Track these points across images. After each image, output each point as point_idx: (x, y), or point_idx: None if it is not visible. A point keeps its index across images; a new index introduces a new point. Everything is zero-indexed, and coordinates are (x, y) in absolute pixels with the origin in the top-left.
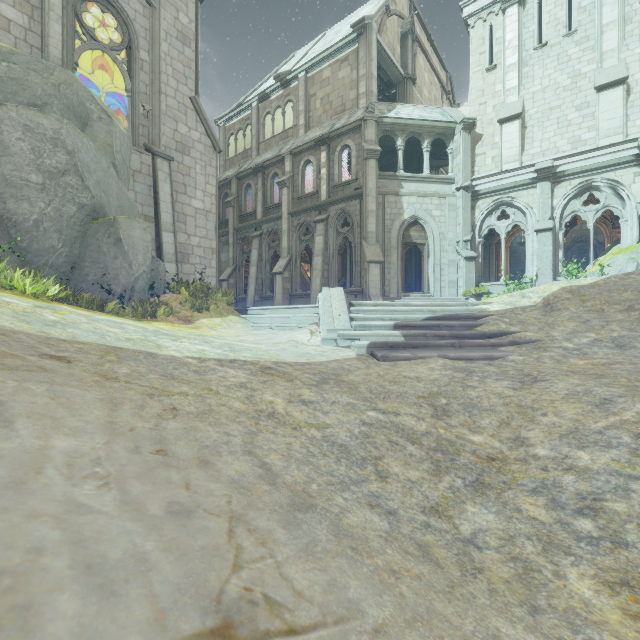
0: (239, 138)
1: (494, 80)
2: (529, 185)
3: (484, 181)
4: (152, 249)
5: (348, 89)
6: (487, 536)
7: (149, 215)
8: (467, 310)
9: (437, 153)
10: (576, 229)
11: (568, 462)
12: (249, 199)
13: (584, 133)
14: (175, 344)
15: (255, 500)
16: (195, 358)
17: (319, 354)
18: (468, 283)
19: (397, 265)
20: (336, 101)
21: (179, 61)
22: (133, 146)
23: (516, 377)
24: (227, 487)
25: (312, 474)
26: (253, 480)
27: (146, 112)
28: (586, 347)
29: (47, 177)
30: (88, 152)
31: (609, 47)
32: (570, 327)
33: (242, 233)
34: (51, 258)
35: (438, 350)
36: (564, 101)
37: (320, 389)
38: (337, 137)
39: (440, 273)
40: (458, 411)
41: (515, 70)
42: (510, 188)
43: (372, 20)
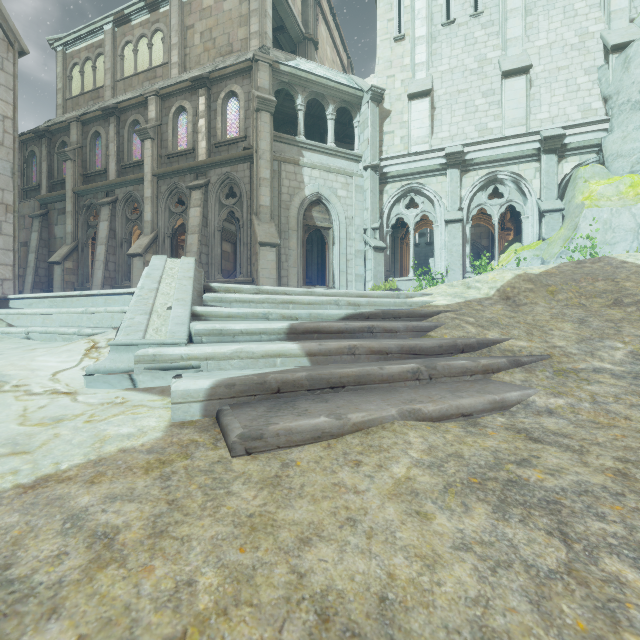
0: (87, 72)
1: (402, 52)
2: (438, 171)
3: (393, 162)
4: None
5: (236, 25)
6: None
7: None
8: (404, 303)
9: (341, 133)
10: None
11: None
12: None
13: (490, 121)
14: None
15: None
16: None
17: (10, 443)
18: (377, 277)
19: (297, 251)
20: (221, 38)
21: None
22: None
23: None
24: None
25: None
26: None
27: None
28: (639, 370)
29: None
30: None
31: (513, 35)
32: (570, 331)
33: (86, 198)
34: None
35: (390, 392)
36: (471, 85)
37: None
38: (220, 80)
39: (346, 264)
40: None
41: (424, 44)
42: (419, 173)
43: None
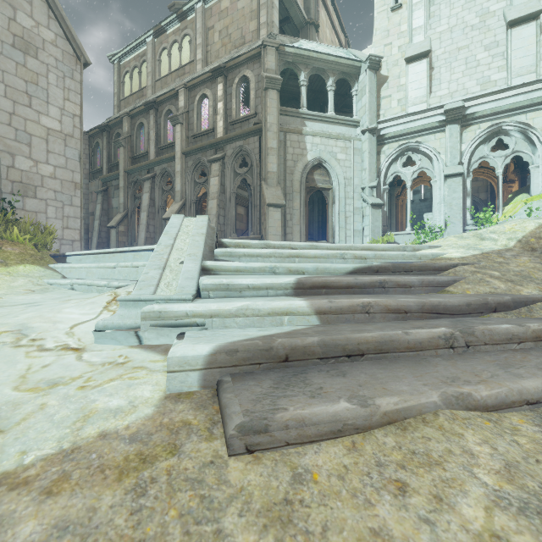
0: (135, 77)
1: (399, 20)
2: (437, 129)
3: (390, 124)
4: None
5: (248, 20)
6: None
7: None
8: (413, 256)
9: (339, 104)
10: None
11: None
12: None
13: (494, 73)
14: None
15: None
16: None
17: None
18: (374, 232)
19: (300, 211)
20: (235, 33)
21: None
22: None
23: None
24: None
25: None
26: None
27: None
28: None
29: None
30: None
31: None
32: None
33: (134, 176)
34: None
35: (421, 363)
36: (472, 40)
37: None
38: (235, 68)
39: (345, 221)
40: None
41: (422, 8)
42: (417, 132)
43: None
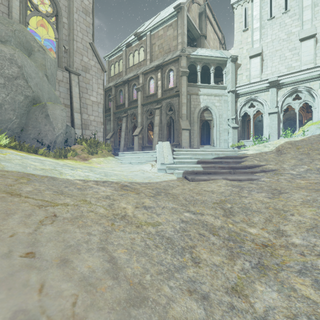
0: (116, 66)
1: (247, 36)
2: (265, 90)
3: (242, 88)
4: (69, 122)
5: (172, 40)
6: (276, 314)
7: (67, 104)
8: (236, 153)
9: (217, 74)
10: (287, 113)
11: (317, 249)
12: (121, 98)
13: (293, 63)
14: (72, 172)
15: (98, 298)
16: (81, 180)
17: (156, 177)
18: (234, 140)
19: (197, 131)
20: (166, 47)
21: (83, 24)
22: (59, 67)
23: (269, 191)
24: (76, 286)
25: (147, 265)
26: (100, 275)
27: (66, 50)
28: (303, 173)
29: (6, 80)
30: (30, 67)
31: (306, 18)
32: (292, 162)
33: (117, 115)
34: (9, 125)
35: (222, 175)
36: (283, 46)
37: (155, 199)
38: (166, 65)
39: (219, 135)
40: (238, 212)
41: (258, 31)
42: (255, 91)
43: (184, 5)
